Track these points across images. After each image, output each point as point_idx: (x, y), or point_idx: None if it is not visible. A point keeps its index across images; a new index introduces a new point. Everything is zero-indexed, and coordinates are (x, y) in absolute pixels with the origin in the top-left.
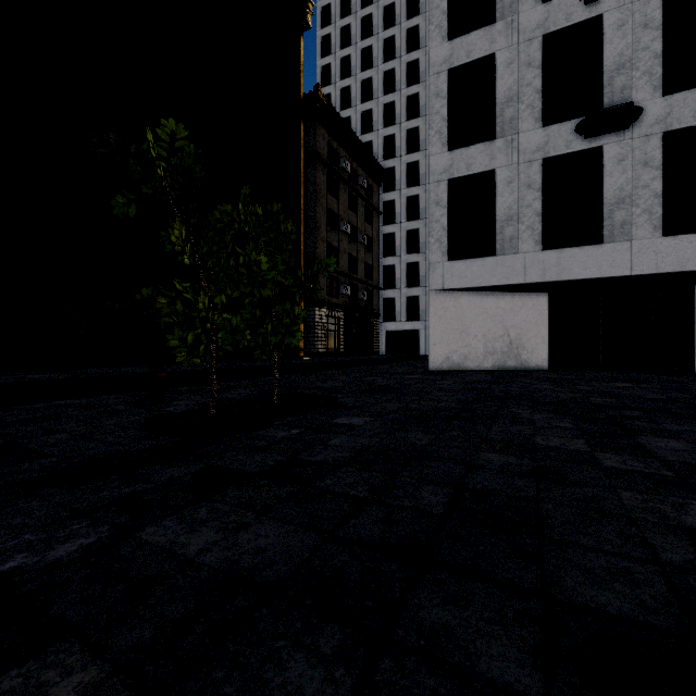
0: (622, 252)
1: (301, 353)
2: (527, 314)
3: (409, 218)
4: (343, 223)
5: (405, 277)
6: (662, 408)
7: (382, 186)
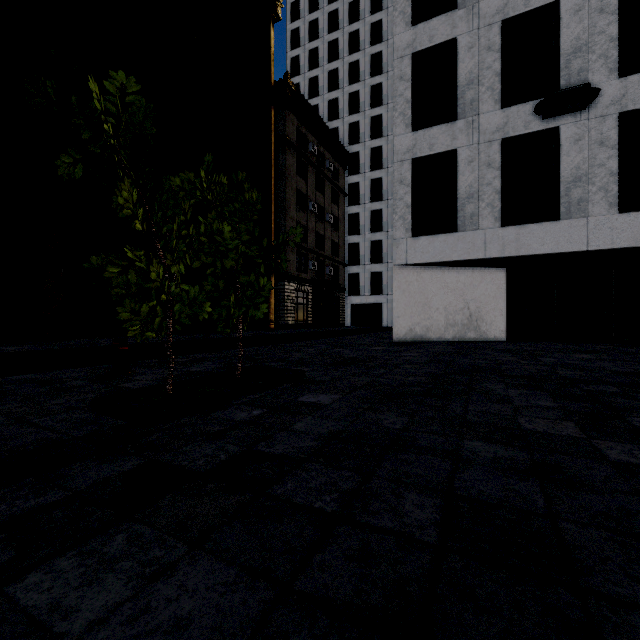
0: (579, 228)
1: (272, 325)
2: (486, 288)
3: (372, 199)
4: (311, 203)
5: (368, 254)
6: (636, 382)
7: (347, 169)
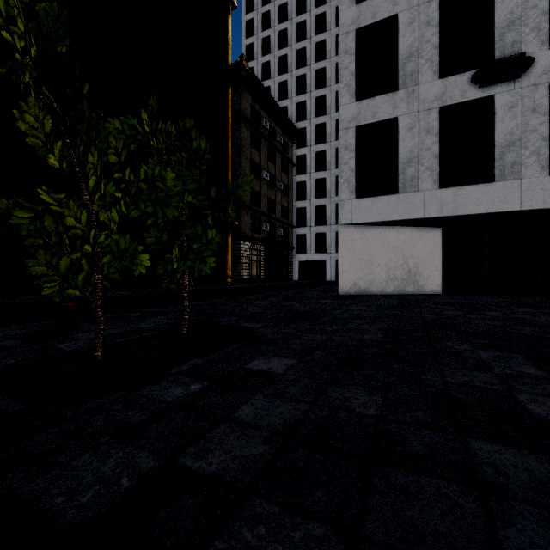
0: (512, 190)
1: (229, 280)
2: (424, 246)
3: (317, 169)
4: (263, 172)
5: (314, 217)
6: None
7: (295, 143)
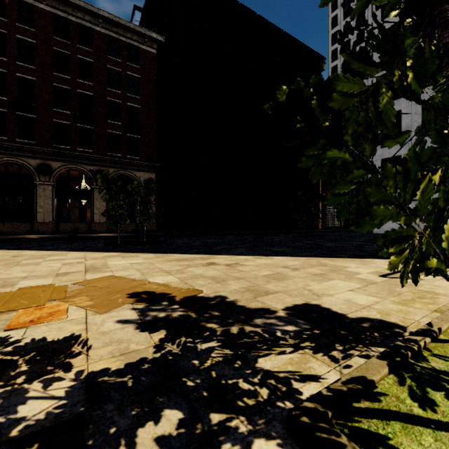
0: None
1: (319, 227)
2: None
3: None
4: None
5: None
6: None
7: None
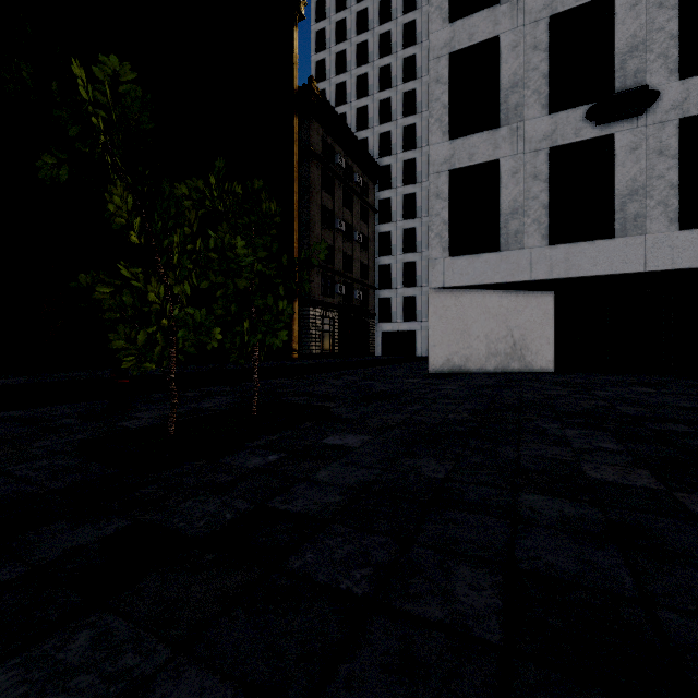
0: (635, 247)
1: (295, 355)
2: (532, 314)
3: (405, 216)
4: (337, 221)
5: (401, 277)
6: None
7: (377, 184)
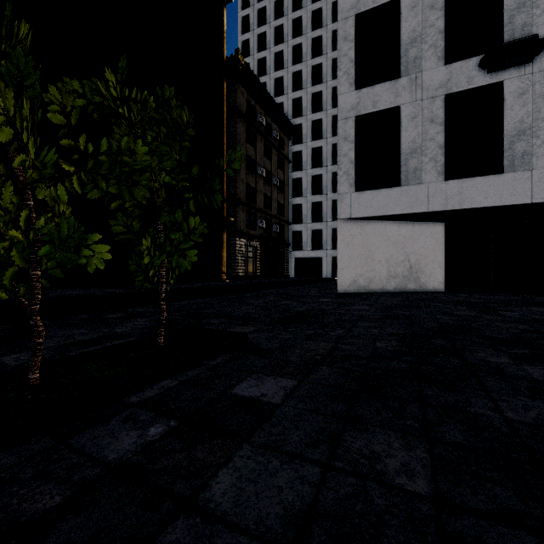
0: (523, 181)
1: (224, 277)
2: (426, 242)
3: (313, 165)
4: (259, 168)
5: (310, 214)
6: None
7: (291, 139)
